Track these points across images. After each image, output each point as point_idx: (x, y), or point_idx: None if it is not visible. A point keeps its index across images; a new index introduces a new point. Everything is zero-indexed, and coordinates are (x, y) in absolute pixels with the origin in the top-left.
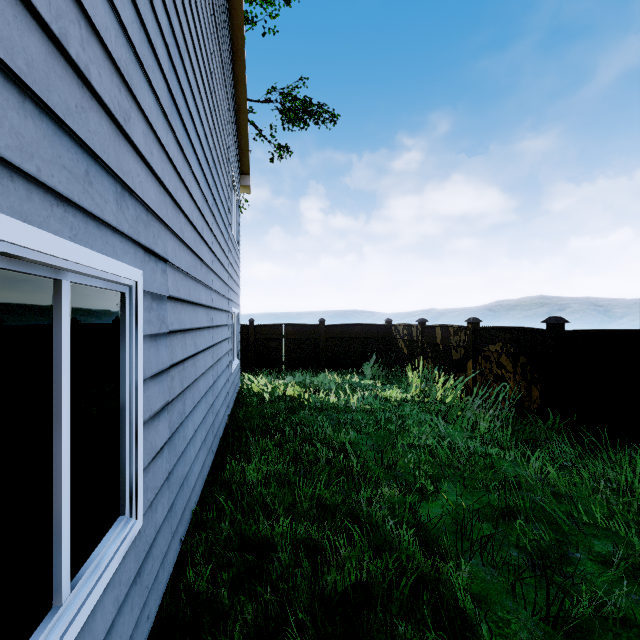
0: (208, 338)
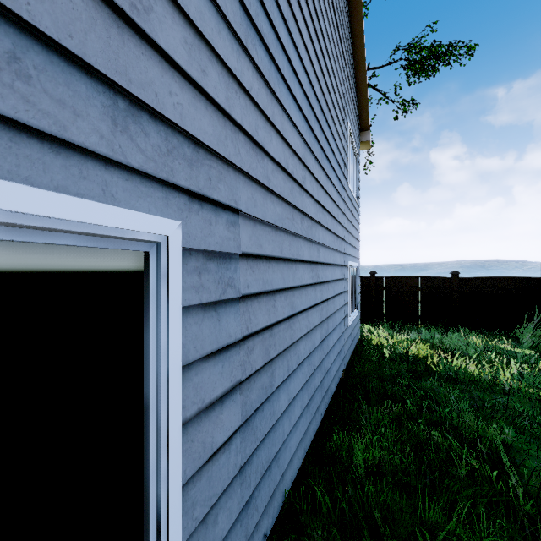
0: (313, 295)
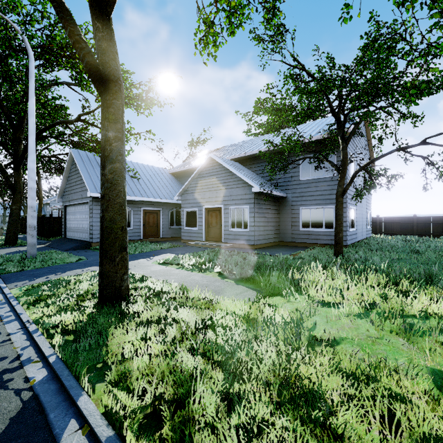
0: (361, 216)
